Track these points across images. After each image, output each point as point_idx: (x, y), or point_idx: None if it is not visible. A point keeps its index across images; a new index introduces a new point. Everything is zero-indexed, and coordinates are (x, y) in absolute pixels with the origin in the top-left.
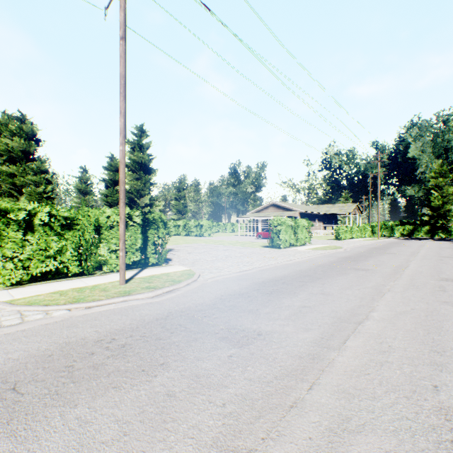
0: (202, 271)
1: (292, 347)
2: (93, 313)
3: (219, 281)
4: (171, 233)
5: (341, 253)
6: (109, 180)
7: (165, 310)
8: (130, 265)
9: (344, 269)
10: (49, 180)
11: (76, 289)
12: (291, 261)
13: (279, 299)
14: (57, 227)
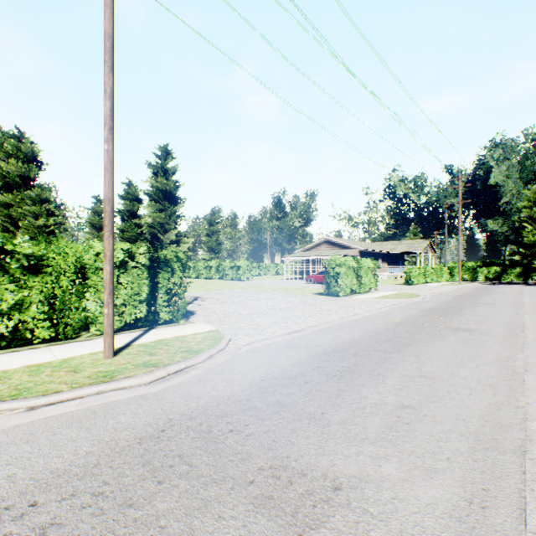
0: (235, 332)
1: (416, 535)
2: (33, 422)
3: (258, 350)
4: (201, 277)
5: (421, 303)
6: (126, 211)
7: (163, 414)
8: (132, 323)
9: (436, 329)
10: (51, 211)
11: (30, 368)
12: (358, 316)
13: (357, 389)
14: (15, 269)
